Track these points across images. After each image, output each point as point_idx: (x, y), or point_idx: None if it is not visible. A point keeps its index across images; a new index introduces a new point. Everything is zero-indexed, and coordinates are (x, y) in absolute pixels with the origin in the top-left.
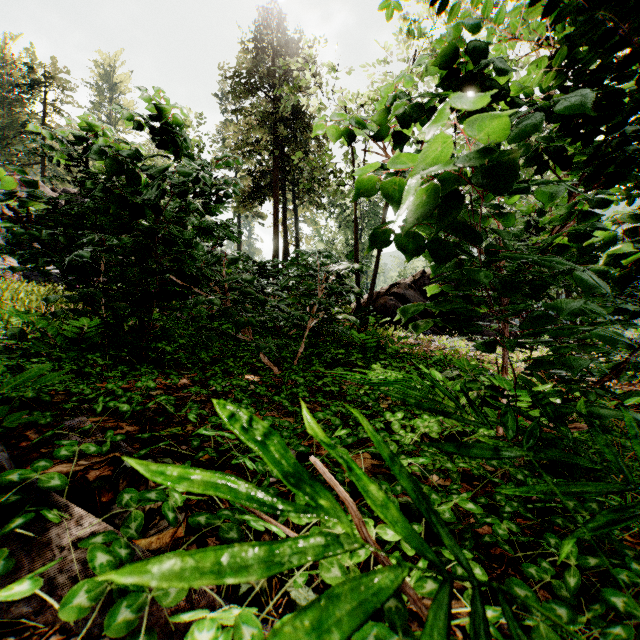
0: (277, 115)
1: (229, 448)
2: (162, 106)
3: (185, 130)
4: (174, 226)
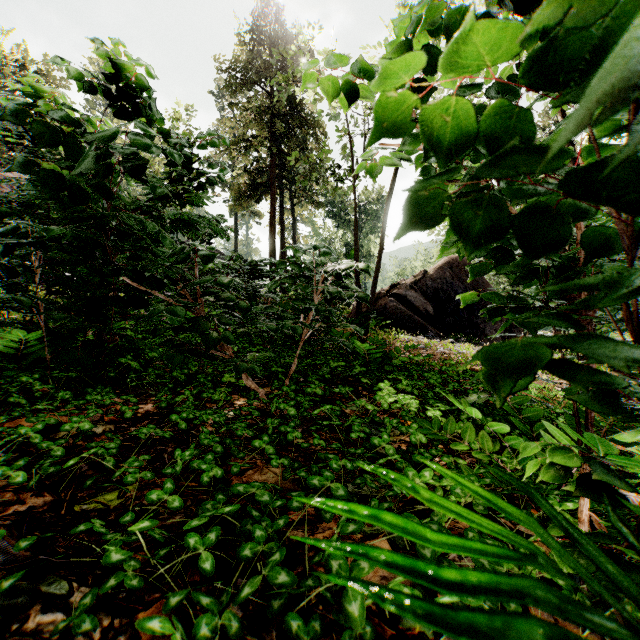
0: (274, 111)
1: (179, 535)
2: (119, 65)
3: (154, 101)
4: (131, 214)
